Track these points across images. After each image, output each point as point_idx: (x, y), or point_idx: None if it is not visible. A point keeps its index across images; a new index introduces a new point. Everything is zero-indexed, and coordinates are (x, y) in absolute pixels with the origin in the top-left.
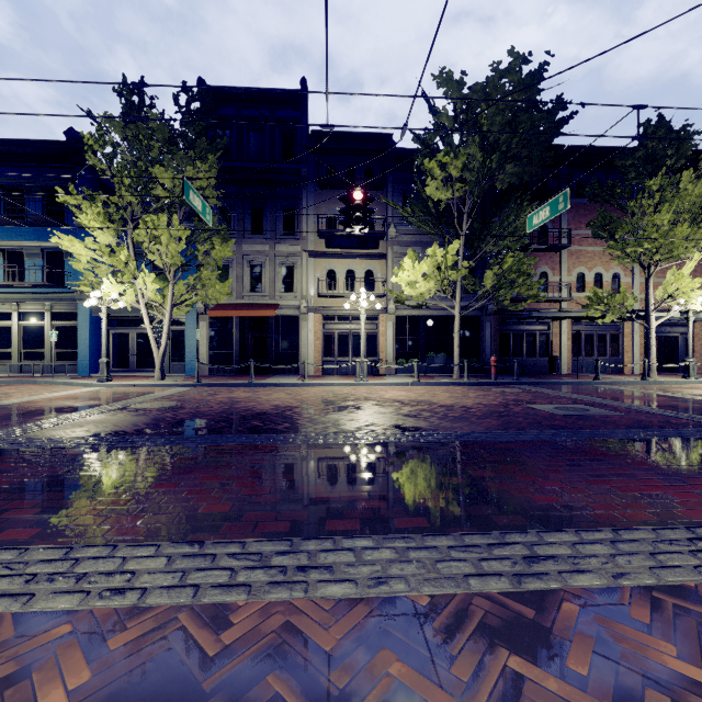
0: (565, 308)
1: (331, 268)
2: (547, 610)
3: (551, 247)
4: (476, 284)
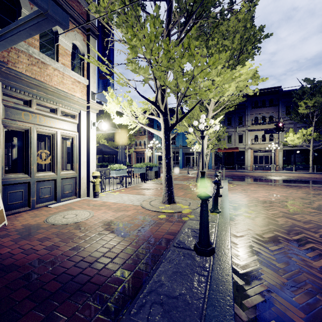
0: None
1: (256, 134)
2: None
3: None
4: (320, 137)
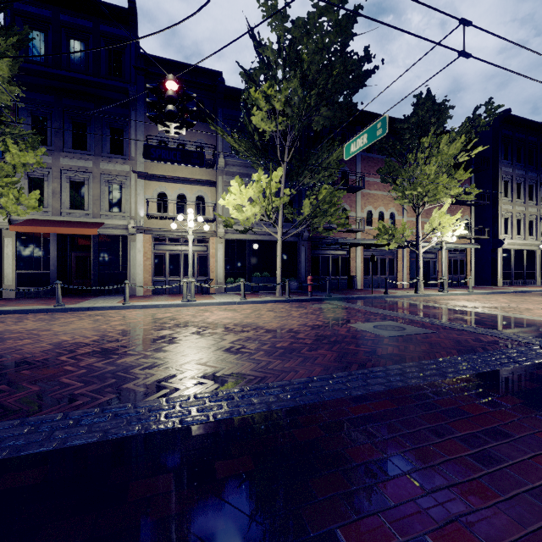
0: (359, 238)
1: (162, 191)
2: None
3: (350, 188)
4: (294, 214)
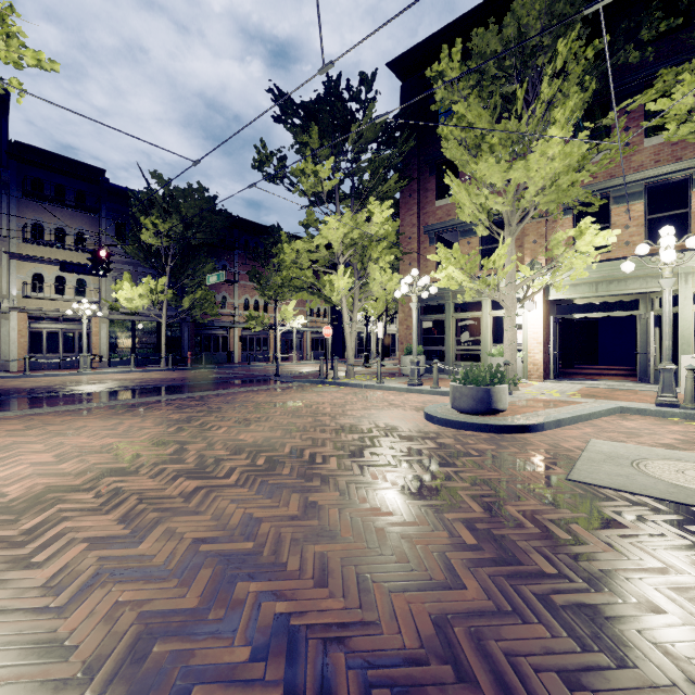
0: (237, 321)
1: (39, 272)
2: (194, 397)
3: (228, 281)
4: (178, 301)
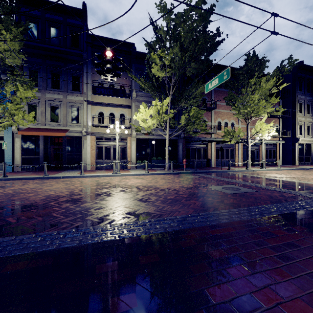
0: (213, 137)
1: (101, 111)
2: None
3: (208, 108)
4: (176, 123)
